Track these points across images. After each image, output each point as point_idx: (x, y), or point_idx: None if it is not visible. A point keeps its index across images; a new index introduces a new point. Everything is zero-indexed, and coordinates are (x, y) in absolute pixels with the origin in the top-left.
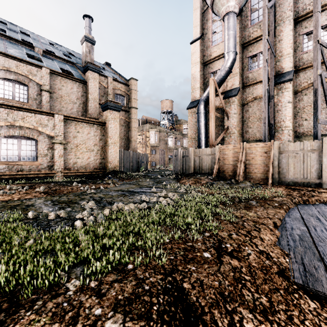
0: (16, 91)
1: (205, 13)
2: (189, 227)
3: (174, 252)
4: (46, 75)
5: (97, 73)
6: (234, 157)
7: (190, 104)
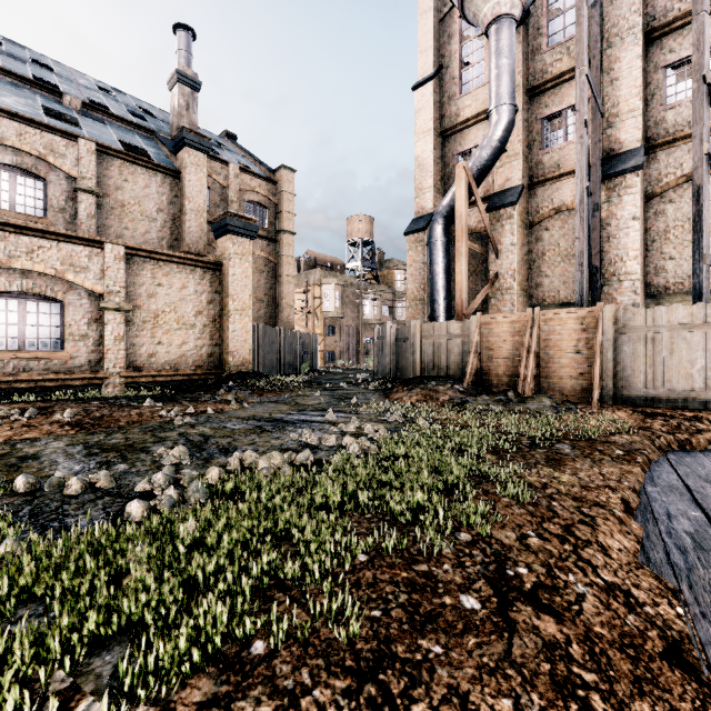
0: (17, 192)
1: (445, 21)
2: (417, 515)
3: (383, 596)
4: (87, 156)
5: (205, 153)
6: (513, 340)
7: (412, 224)
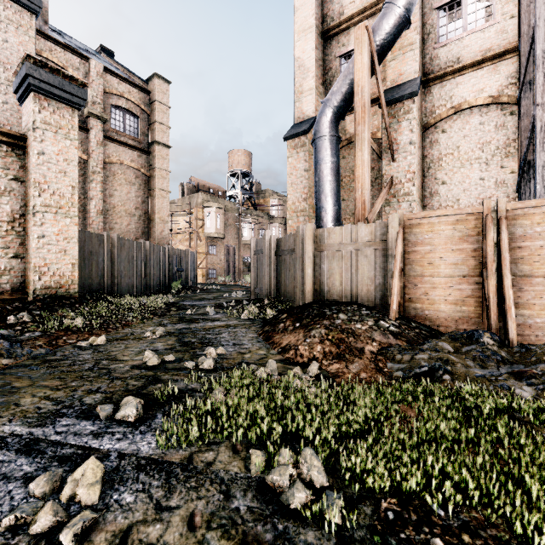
0: None
1: None
2: None
3: None
4: None
5: (31, 10)
6: (458, 250)
7: (292, 128)
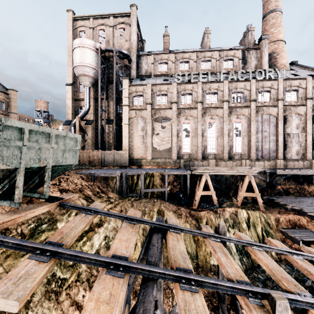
0: None
1: None
2: None
3: None
4: None
5: None
6: (86, 155)
7: (65, 122)
